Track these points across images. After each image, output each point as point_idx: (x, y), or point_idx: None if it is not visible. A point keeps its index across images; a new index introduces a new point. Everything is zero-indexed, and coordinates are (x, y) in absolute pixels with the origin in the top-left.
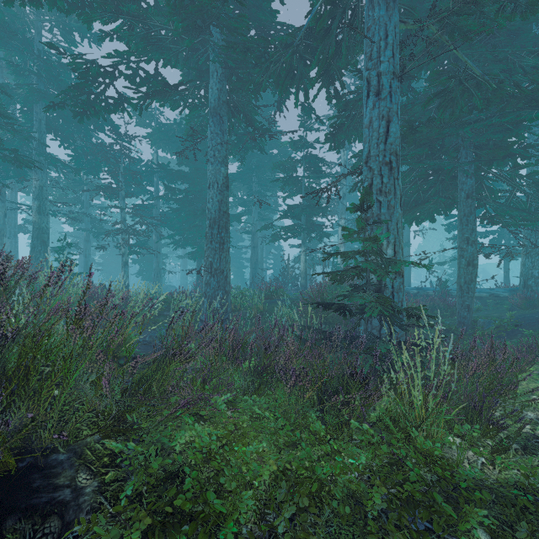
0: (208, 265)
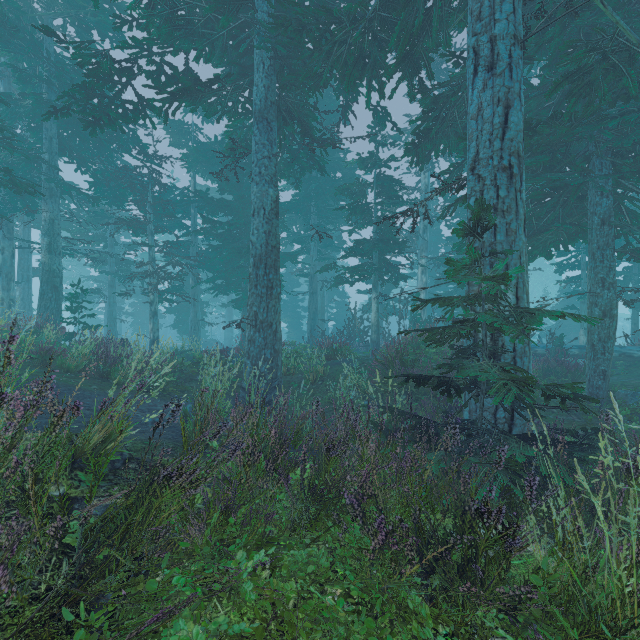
0: (252, 316)
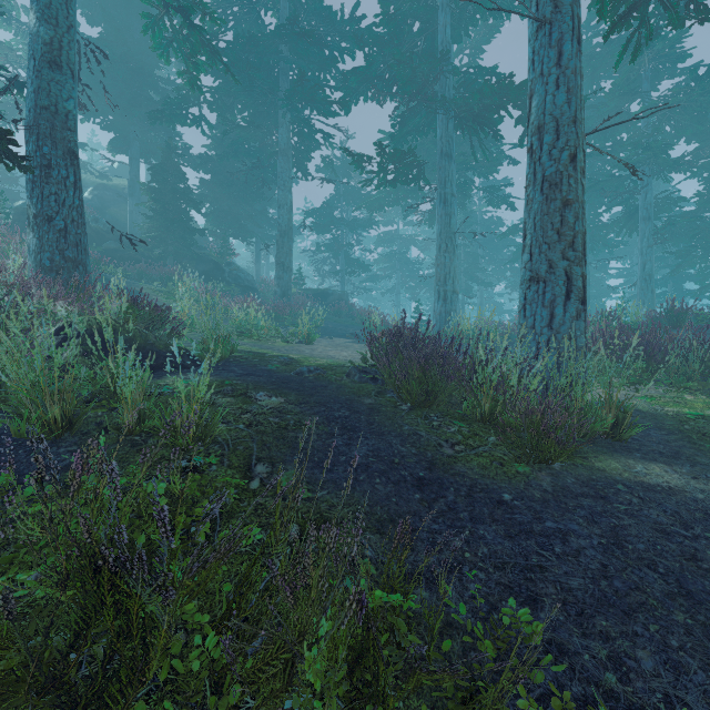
0: None
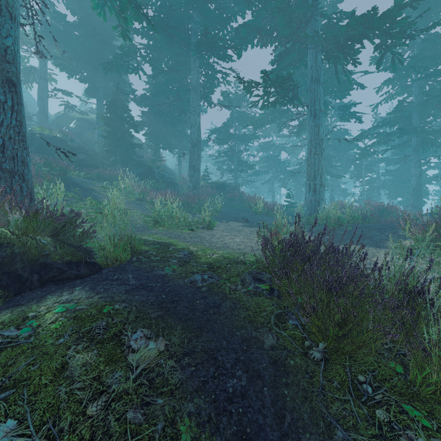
0: (411, 205)
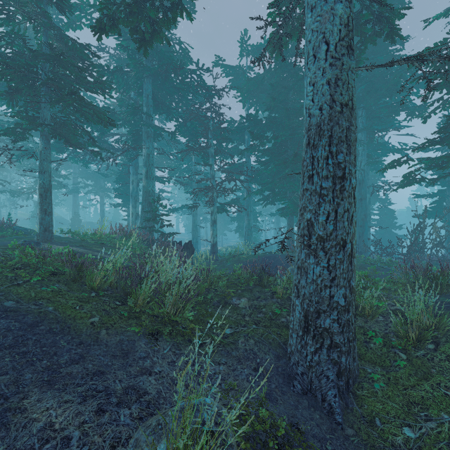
0: (304, 228)
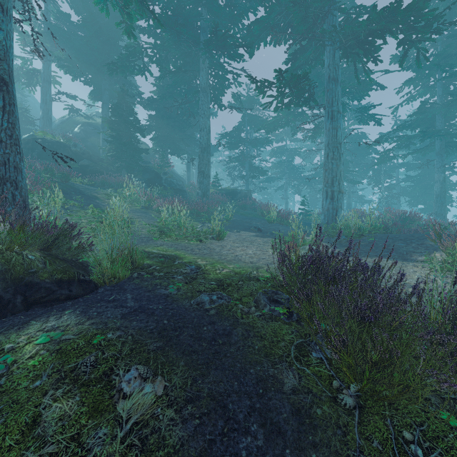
0: (435, 212)
